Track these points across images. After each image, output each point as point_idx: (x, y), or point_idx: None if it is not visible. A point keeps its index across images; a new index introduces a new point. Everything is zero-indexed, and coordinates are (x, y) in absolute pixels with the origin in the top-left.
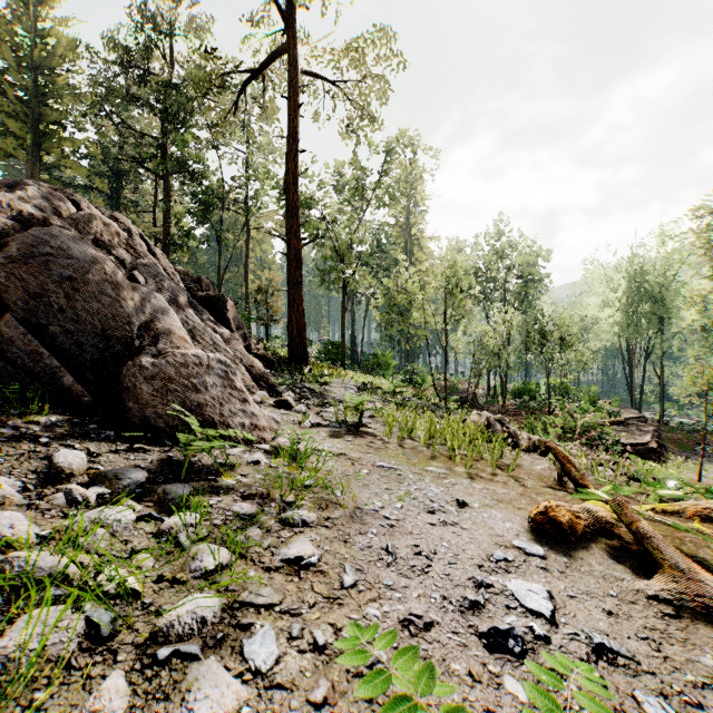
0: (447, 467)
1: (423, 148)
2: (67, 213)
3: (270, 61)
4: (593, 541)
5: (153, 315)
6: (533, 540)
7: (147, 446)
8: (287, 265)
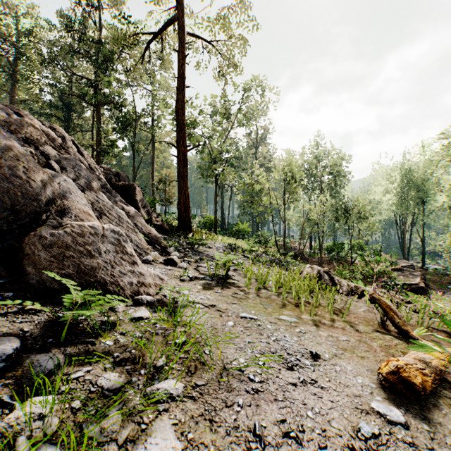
0: (295, 315)
1: (269, 87)
2: (5, 118)
3: (165, 26)
4: (437, 396)
5: (61, 194)
6: (387, 400)
7: (41, 306)
8: (177, 164)
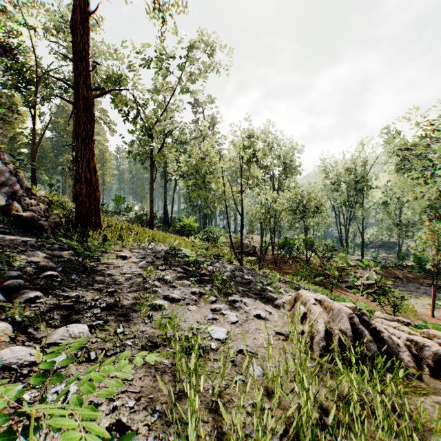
0: None
1: (221, 44)
2: None
3: None
4: None
5: None
6: None
7: None
8: (76, 116)
